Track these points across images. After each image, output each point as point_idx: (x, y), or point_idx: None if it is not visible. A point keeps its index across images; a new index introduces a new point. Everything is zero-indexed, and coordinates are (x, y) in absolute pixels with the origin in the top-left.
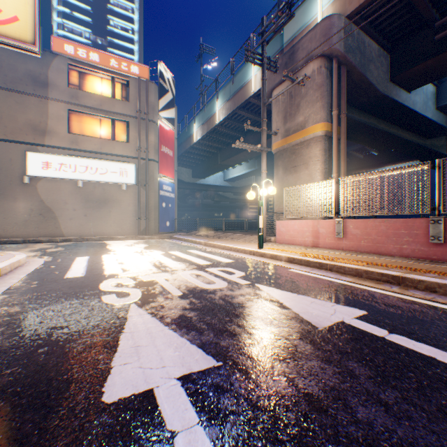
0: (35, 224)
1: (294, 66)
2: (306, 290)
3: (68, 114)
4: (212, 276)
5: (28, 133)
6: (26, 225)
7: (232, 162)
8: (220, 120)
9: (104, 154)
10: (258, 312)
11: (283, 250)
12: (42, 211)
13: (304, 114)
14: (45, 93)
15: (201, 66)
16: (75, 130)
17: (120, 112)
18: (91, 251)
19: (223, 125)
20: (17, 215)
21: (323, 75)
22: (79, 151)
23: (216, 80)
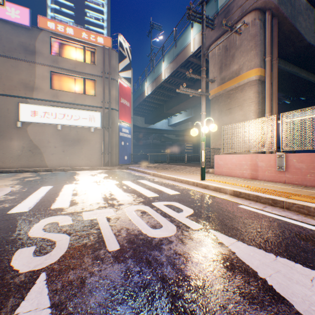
0: (26, 158)
1: (234, 12)
2: (282, 247)
3: (50, 75)
4: (158, 214)
5: (20, 89)
6: (19, 158)
7: (174, 111)
8: (165, 77)
9: (77, 105)
10: (237, 314)
11: (224, 182)
12: (31, 148)
13: (239, 62)
14: (33, 59)
15: (151, 39)
16: (56, 87)
17: (89, 72)
18: (59, 180)
19: (168, 82)
20: (12, 151)
21: (256, 26)
22: (59, 103)
23: (162, 47)
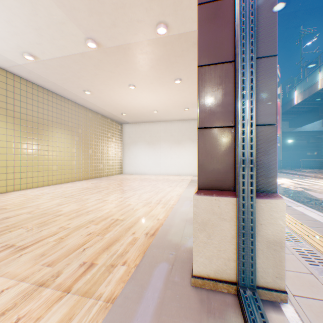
0: None
1: None
2: None
3: None
4: None
5: None
6: None
7: None
8: (321, 86)
9: None
10: None
11: None
12: None
13: None
14: None
15: (299, 47)
16: None
17: None
18: None
19: None
20: None
21: None
22: None
23: (317, 58)
